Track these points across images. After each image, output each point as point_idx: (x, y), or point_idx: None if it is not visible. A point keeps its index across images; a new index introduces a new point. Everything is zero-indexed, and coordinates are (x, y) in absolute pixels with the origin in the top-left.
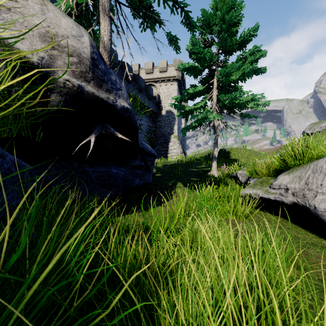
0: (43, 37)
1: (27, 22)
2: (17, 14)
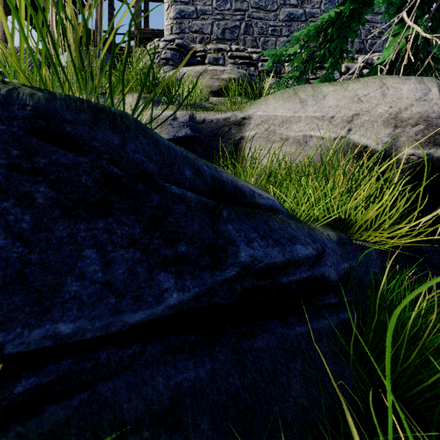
0: (385, 123)
1: (372, 116)
2: (364, 115)
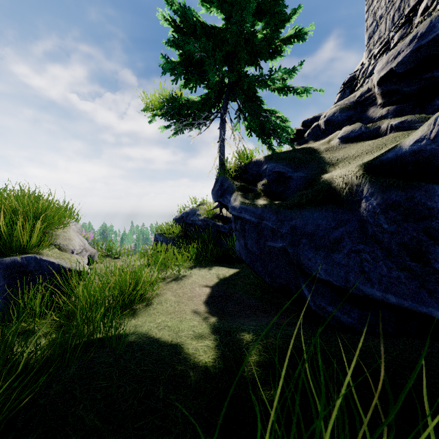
0: None
1: None
2: None
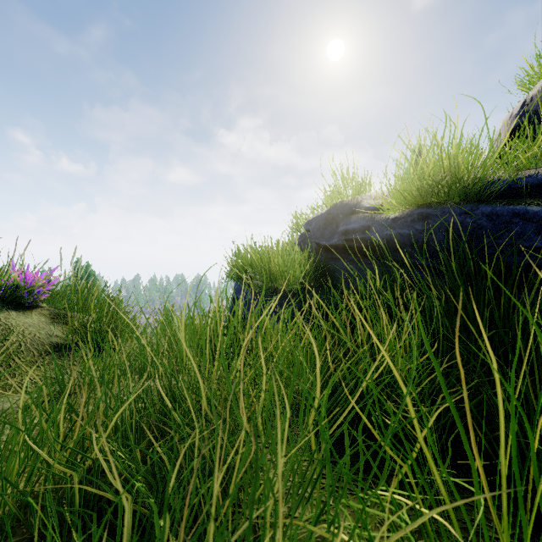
0: None
1: None
2: None
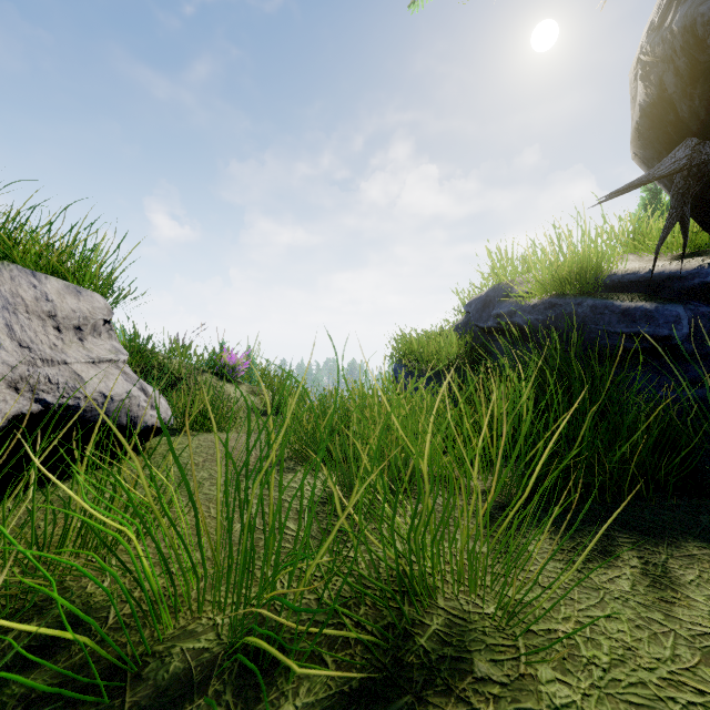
0: None
1: None
2: None
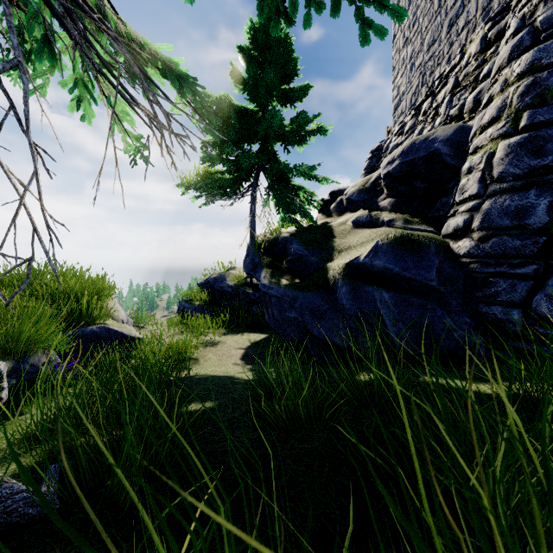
0: None
1: None
2: None
